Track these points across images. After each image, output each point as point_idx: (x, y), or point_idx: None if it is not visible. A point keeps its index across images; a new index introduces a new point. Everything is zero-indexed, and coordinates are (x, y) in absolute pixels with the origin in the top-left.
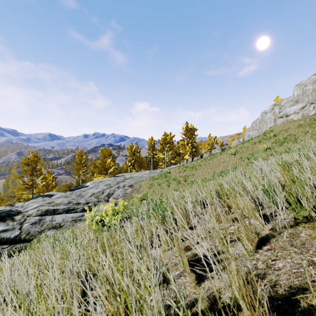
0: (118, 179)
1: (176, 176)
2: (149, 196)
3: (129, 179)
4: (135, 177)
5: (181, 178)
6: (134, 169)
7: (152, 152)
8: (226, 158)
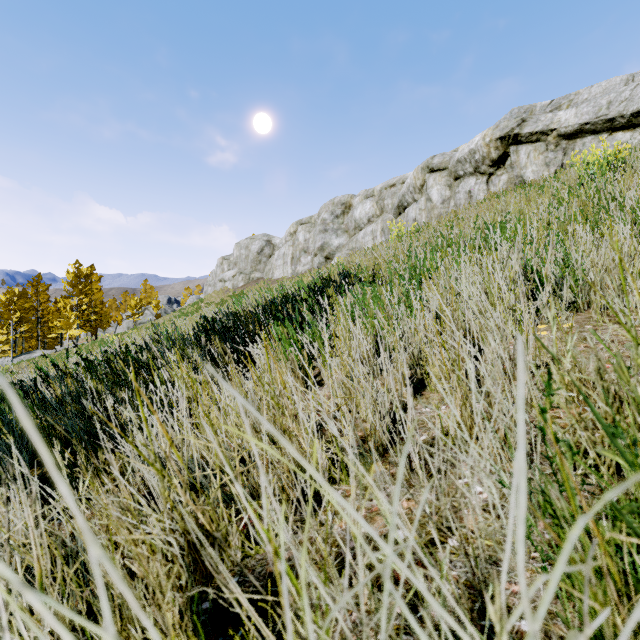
0: None
1: None
2: None
3: None
4: None
5: None
6: None
7: None
8: None
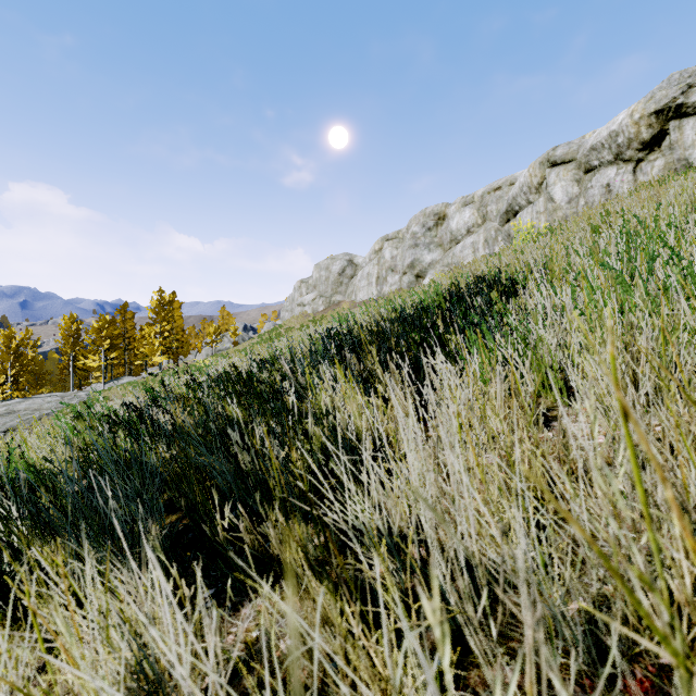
0: None
1: None
2: None
3: (5, 417)
4: (22, 412)
5: None
6: (16, 391)
7: (74, 348)
8: None
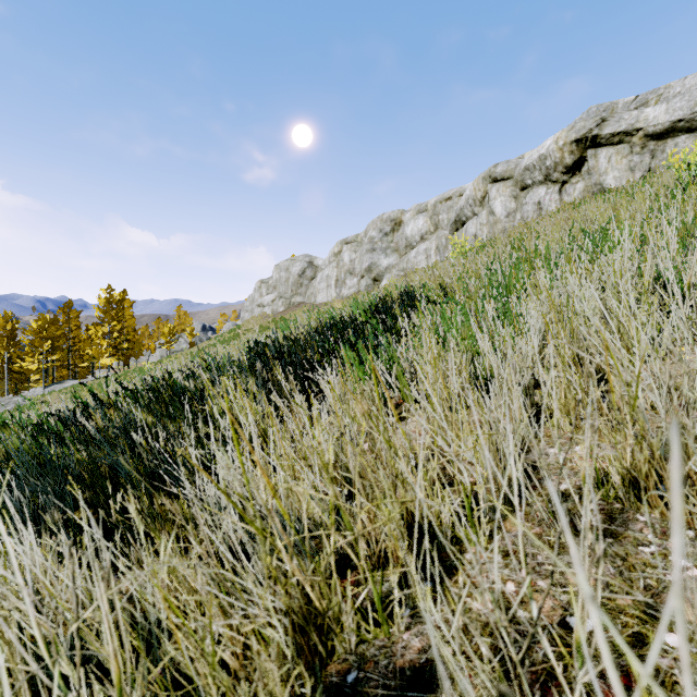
0: None
1: None
2: None
3: None
4: None
5: None
6: None
7: (9, 350)
8: None
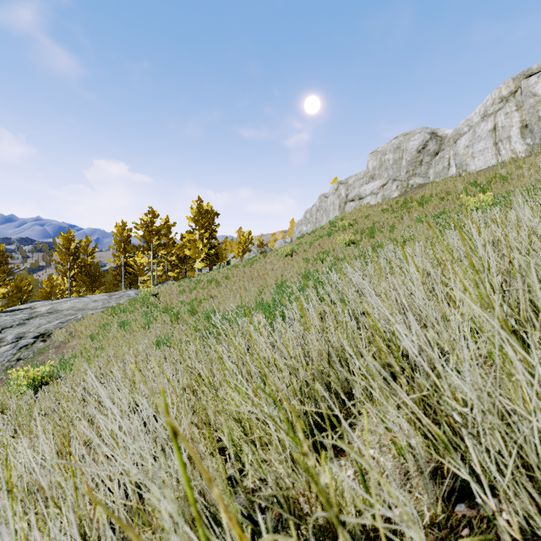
0: (4, 319)
1: (172, 302)
2: (80, 366)
3: (44, 317)
4: (64, 312)
5: (182, 308)
6: (74, 292)
7: (125, 254)
8: (278, 262)
